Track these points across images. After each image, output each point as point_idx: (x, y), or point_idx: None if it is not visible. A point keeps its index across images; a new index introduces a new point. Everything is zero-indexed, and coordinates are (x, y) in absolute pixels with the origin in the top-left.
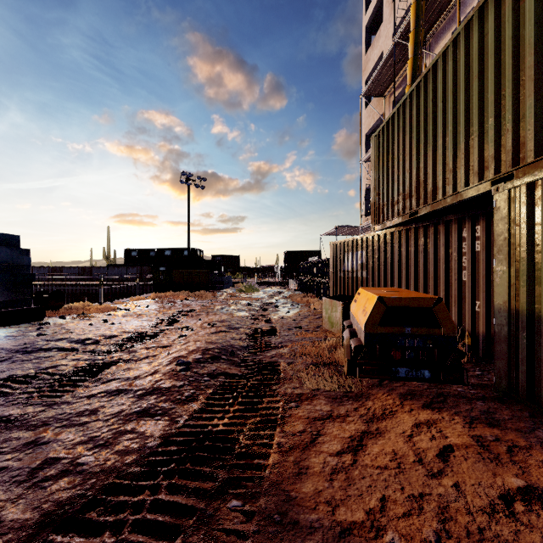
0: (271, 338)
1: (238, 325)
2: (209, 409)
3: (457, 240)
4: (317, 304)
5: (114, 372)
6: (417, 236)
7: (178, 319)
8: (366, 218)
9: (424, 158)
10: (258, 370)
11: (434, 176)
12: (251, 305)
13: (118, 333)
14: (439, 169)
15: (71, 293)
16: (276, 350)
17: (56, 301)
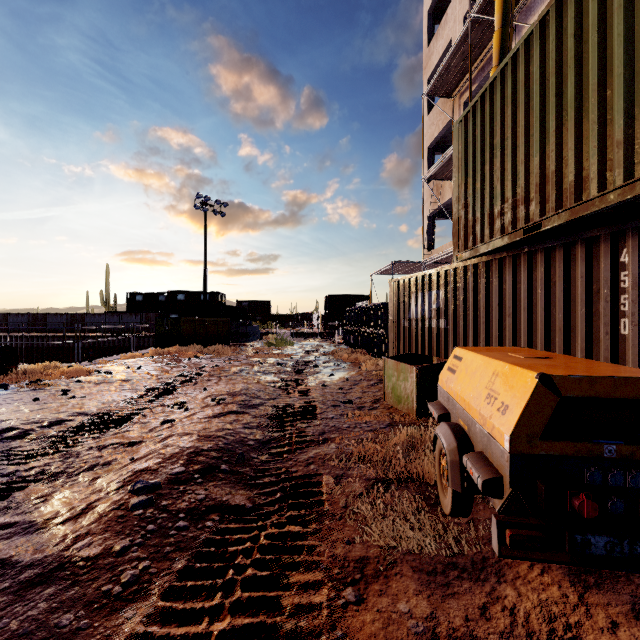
0: (307, 423)
1: (259, 400)
2: (160, 635)
3: (611, 268)
4: (371, 363)
5: (17, 504)
6: (531, 265)
7: (172, 389)
8: (429, 253)
9: (557, 134)
10: (282, 496)
11: (579, 161)
12: (282, 365)
13: (67, 417)
14: (592, 145)
15: (57, 348)
16: (314, 449)
17: (4, 362)
